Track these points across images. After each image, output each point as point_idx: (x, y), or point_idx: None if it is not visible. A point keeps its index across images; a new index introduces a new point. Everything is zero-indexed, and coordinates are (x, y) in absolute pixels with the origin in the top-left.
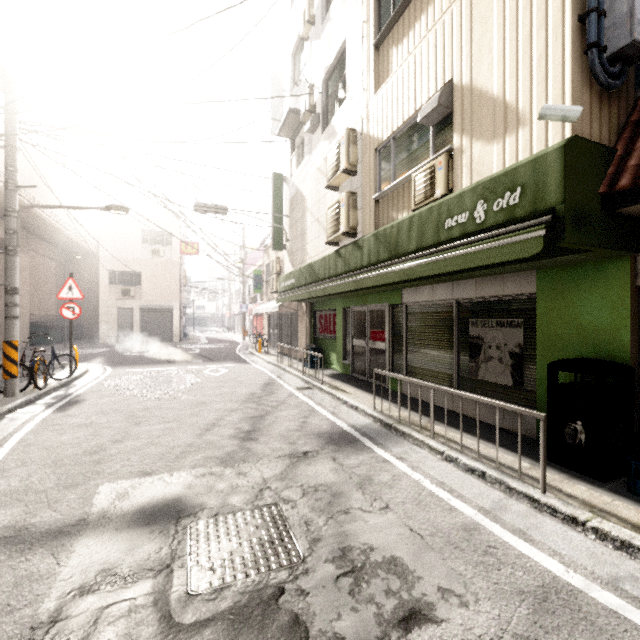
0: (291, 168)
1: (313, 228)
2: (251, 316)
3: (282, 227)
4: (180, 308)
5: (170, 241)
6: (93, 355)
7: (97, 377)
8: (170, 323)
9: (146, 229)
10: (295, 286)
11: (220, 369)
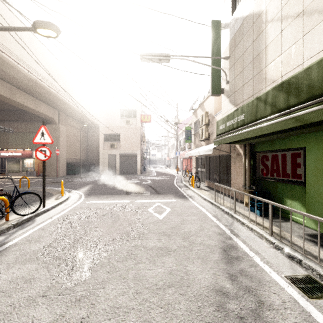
0: (232, 6)
1: (286, 34)
2: (181, 159)
3: (222, 69)
4: (141, 154)
5: (135, 115)
6: (88, 183)
7: (63, 210)
8: (135, 163)
9: (122, 109)
10: (246, 121)
11: (163, 206)
